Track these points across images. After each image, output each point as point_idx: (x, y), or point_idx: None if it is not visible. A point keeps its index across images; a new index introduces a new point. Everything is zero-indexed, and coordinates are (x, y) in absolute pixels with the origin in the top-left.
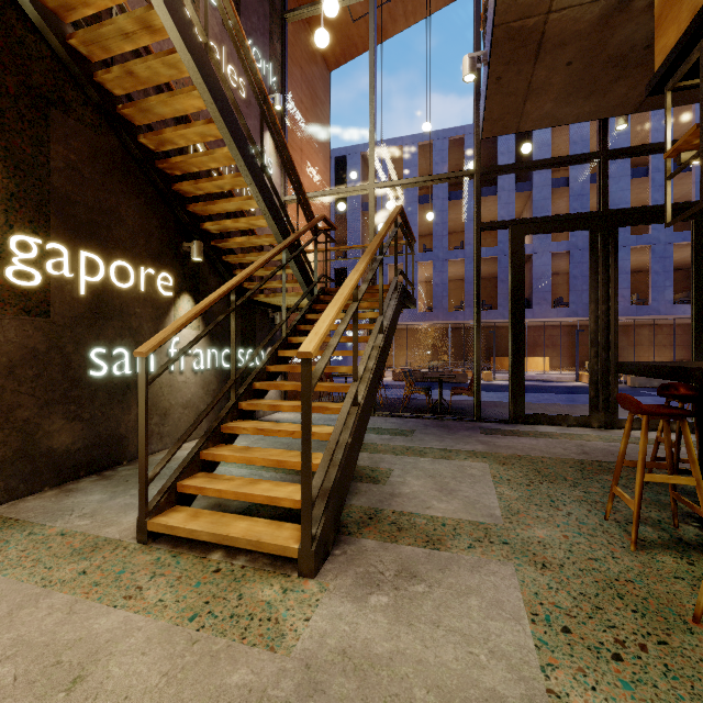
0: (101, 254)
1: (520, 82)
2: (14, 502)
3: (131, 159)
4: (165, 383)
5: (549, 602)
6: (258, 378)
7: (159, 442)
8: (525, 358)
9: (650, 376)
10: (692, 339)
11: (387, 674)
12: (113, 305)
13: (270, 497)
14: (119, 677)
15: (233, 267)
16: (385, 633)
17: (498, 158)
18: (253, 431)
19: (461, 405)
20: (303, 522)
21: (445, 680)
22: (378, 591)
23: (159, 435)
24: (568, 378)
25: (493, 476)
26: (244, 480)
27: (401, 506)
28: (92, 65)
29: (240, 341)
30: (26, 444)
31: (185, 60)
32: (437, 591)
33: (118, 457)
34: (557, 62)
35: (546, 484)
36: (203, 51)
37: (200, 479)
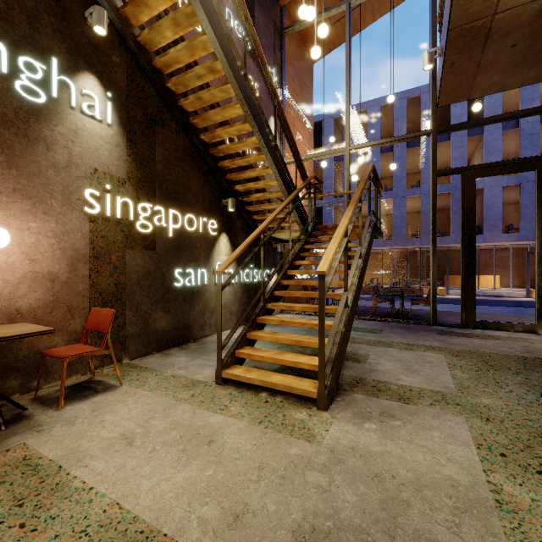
0: (180, 210)
1: (470, 64)
2: (140, 358)
3: (194, 149)
4: (212, 292)
5: (491, 439)
6: (276, 288)
7: (209, 329)
8: (476, 277)
9: None
10: None
11: (381, 461)
12: (186, 242)
13: (295, 361)
14: (231, 443)
15: (251, 213)
16: (376, 442)
17: (451, 110)
18: (277, 322)
19: (419, 313)
20: (319, 376)
21: (418, 468)
22: (369, 421)
23: (209, 325)
24: (518, 294)
25: (448, 363)
26: (275, 352)
27: (378, 377)
28: (177, 96)
29: (254, 263)
30: (145, 325)
31: (234, 88)
32: (409, 425)
33: (188, 337)
34: (502, 46)
35: (492, 371)
36: (244, 79)
37: (248, 350)
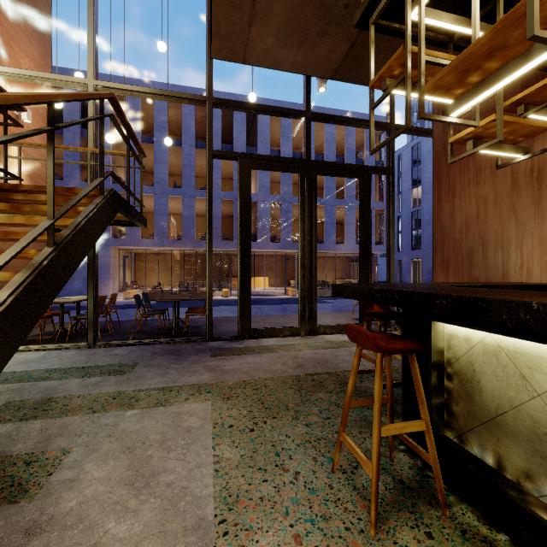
0: None
1: None
2: None
3: None
4: None
5: None
6: None
7: None
8: (253, 278)
9: (375, 301)
10: (360, 265)
11: None
12: None
13: None
14: None
15: None
16: None
17: (234, 123)
18: None
19: (198, 324)
20: None
21: None
22: None
23: None
24: (280, 292)
25: (214, 423)
26: None
27: None
28: None
29: None
30: None
31: None
32: None
33: None
34: None
35: (270, 423)
36: None
37: None
